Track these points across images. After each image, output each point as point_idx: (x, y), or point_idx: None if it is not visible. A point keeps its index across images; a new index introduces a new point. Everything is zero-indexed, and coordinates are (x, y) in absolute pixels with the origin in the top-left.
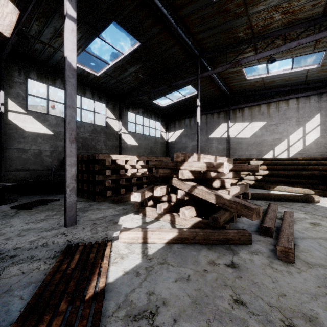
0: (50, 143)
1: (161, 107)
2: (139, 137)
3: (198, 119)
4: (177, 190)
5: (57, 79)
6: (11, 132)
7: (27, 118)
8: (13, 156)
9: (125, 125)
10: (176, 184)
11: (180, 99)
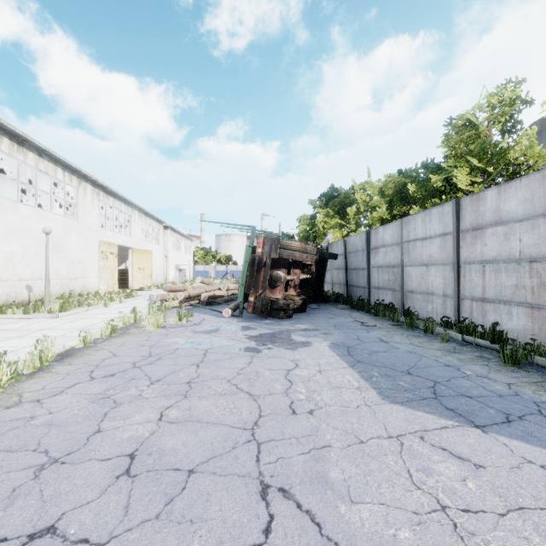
0: None
1: None
2: None
3: None
4: None
5: None
6: None
7: None
8: None
9: None
10: None
11: None
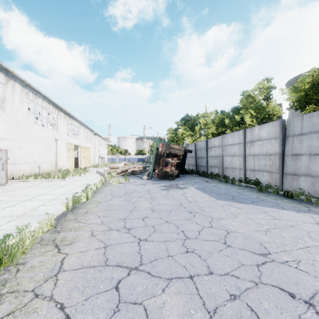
0: None
1: None
2: None
3: None
4: None
5: None
6: None
7: None
8: None
9: None
10: None
11: None
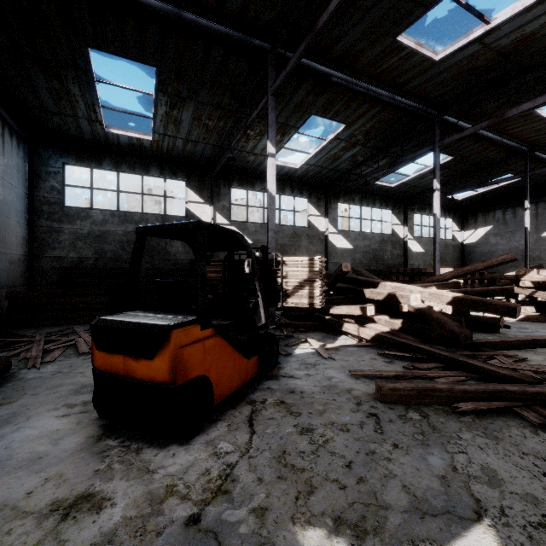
0: (351, 256)
1: (456, 200)
2: (425, 242)
3: (527, 224)
4: (513, 297)
5: (355, 197)
6: (330, 250)
7: (338, 237)
8: (331, 268)
9: (410, 230)
10: (516, 290)
11: (489, 189)
